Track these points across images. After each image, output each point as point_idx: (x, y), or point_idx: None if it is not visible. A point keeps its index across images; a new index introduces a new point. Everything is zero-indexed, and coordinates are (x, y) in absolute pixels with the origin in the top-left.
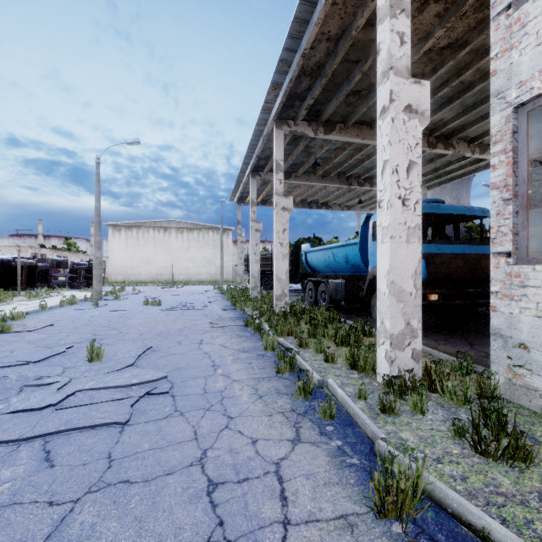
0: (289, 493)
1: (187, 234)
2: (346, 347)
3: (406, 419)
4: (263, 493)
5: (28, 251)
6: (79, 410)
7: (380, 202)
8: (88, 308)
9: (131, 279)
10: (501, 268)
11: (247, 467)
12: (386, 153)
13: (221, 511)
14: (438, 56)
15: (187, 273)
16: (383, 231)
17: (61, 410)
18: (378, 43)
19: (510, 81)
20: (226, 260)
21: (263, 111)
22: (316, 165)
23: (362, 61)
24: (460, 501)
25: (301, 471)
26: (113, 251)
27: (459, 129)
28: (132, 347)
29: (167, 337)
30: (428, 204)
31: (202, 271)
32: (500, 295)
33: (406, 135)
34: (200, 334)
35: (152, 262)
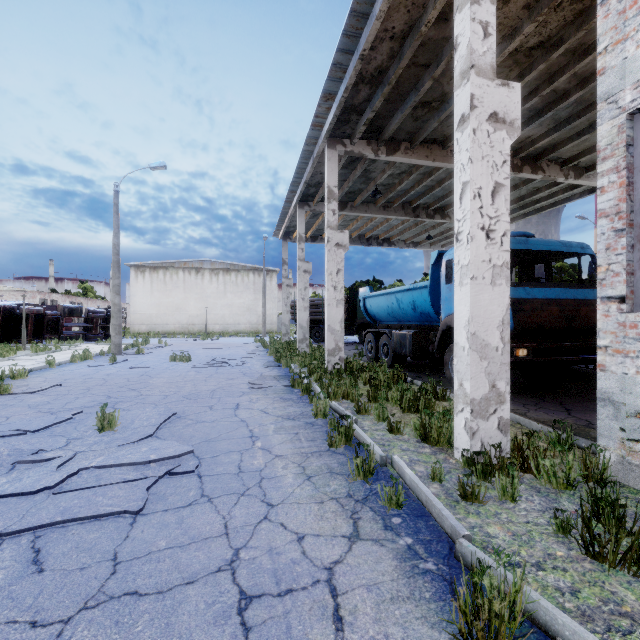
0: (345, 611)
1: (223, 276)
2: (415, 414)
3: (493, 508)
4: (311, 611)
5: (36, 297)
6: (81, 494)
7: (458, 235)
8: (104, 365)
9: (157, 329)
10: (612, 317)
11: (291, 573)
12: (466, 173)
13: (255, 638)
14: (526, 58)
15: (223, 323)
16: (462, 271)
17: (59, 494)
18: (456, 36)
19: (623, 81)
20: (269, 307)
21: (313, 127)
22: (376, 193)
23: (434, 64)
24: (574, 629)
25: (360, 580)
26: (136, 297)
27: (550, 148)
28: (153, 413)
29: (196, 400)
30: (514, 238)
31: (241, 320)
32: (611, 350)
33: (490, 151)
34: (236, 397)
35: (181, 309)
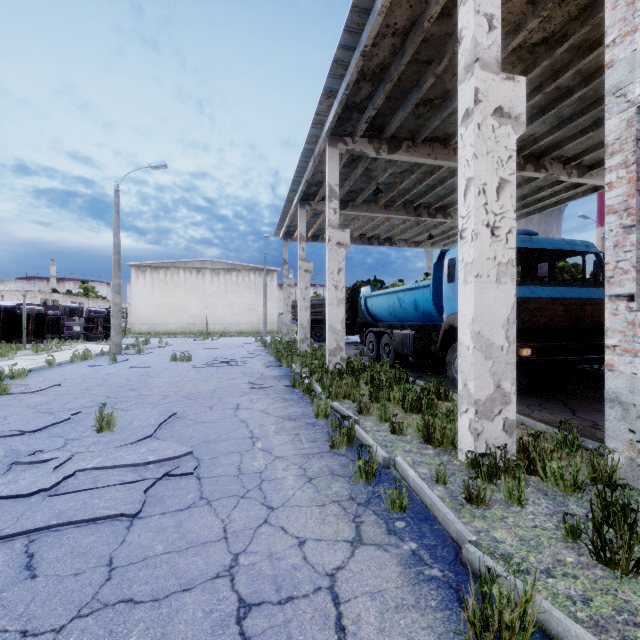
0: (348, 621)
1: (224, 276)
2: (417, 414)
3: (499, 512)
4: (313, 620)
5: (37, 297)
6: (77, 497)
7: (462, 232)
8: (104, 364)
9: (158, 329)
10: (621, 316)
11: (292, 580)
12: (470, 169)
13: None
14: (529, 54)
15: (224, 323)
16: (466, 268)
17: (55, 496)
18: (460, 30)
19: (632, 74)
20: (270, 307)
21: (314, 125)
22: (378, 192)
23: (436, 61)
24: None
25: (363, 587)
26: (137, 297)
27: (553, 146)
28: (152, 413)
29: (196, 400)
30: (518, 237)
31: (242, 320)
32: (619, 350)
33: (495, 146)
34: (236, 397)
35: (182, 309)
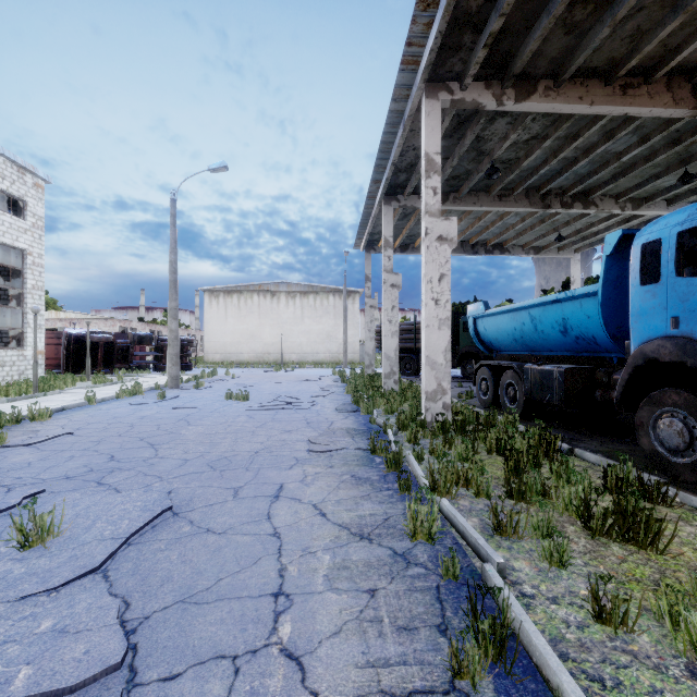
0: None
1: (300, 299)
2: (620, 543)
3: None
4: None
5: (116, 325)
6: None
7: None
8: (149, 402)
9: (231, 358)
10: None
11: None
12: None
13: None
14: None
15: (300, 352)
16: None
17: None
18: None
19: None
20: (351, 334)
21: (404, 66)
22: (493, 171)
23: None
24: None
25: None
26: (210, 324)
27: None
28: (135, 505)
29: (222, 473)
30: None
31: (320, 349)
32: None
33: None
34: (283, 470)
35: (256, 336)
